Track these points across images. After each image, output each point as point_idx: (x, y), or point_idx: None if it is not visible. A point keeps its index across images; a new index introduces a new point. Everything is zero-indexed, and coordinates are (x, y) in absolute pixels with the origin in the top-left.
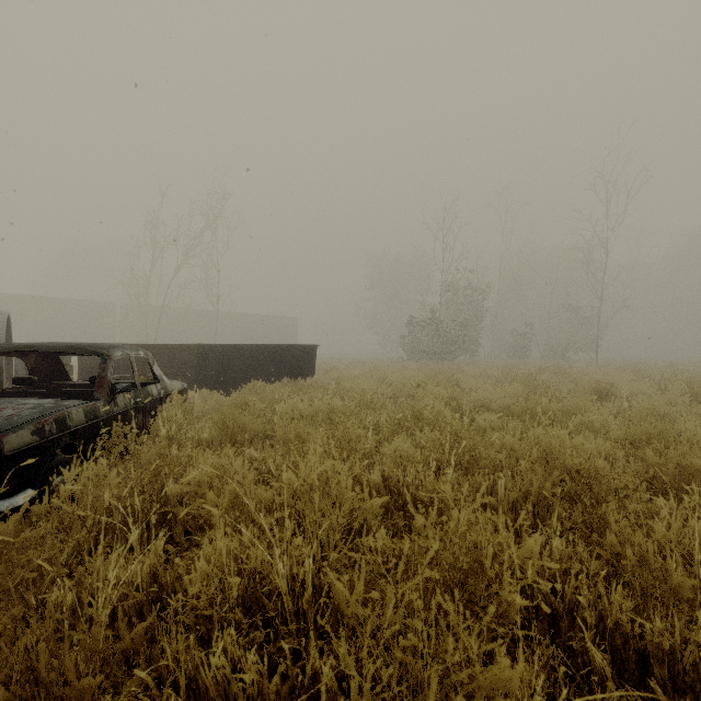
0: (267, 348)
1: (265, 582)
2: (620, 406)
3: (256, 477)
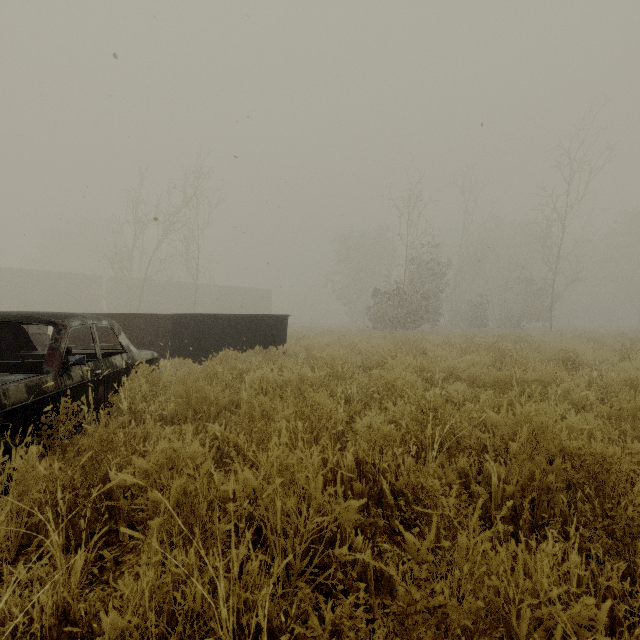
0: (240, 318)
1: (208, 627)
2: (591, 376)
3: (218, 457)
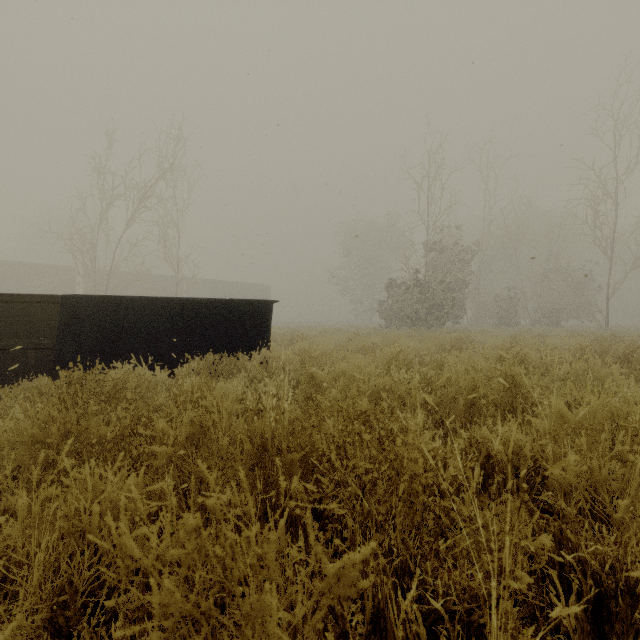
0: (190, 304)
1: None
2: None
3: None
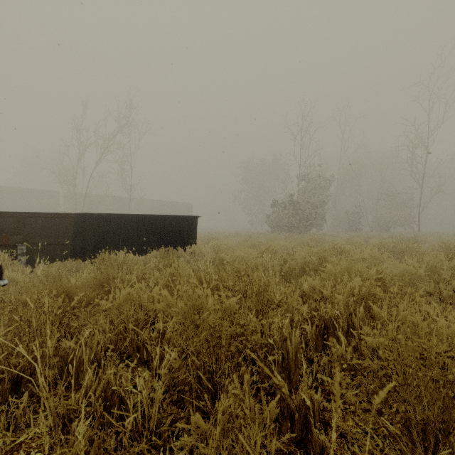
0: (148, 218)
1: None
2: None
3: None
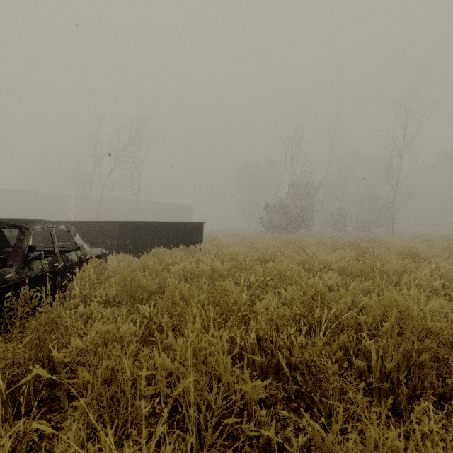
0: (169, 224)
1: None
2: (431, 267)
3: (147, 333)
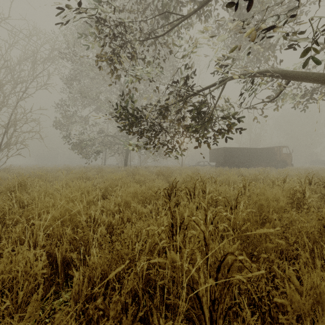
0: None
1: None
2: None
3: None
